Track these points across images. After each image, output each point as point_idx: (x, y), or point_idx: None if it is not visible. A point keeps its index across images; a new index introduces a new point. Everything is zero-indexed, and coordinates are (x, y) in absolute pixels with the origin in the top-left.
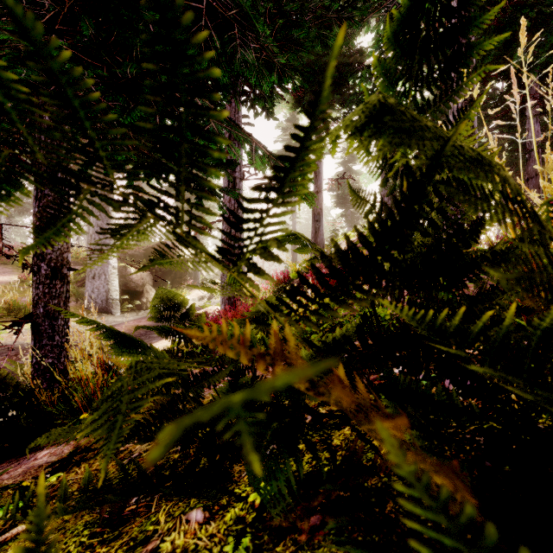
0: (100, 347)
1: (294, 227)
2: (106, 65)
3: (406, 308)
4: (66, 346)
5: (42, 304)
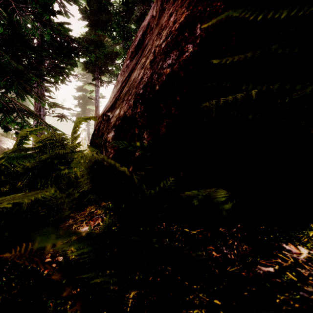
0: None
1: (88, 131)
2: None
3: None
4: None
5: None
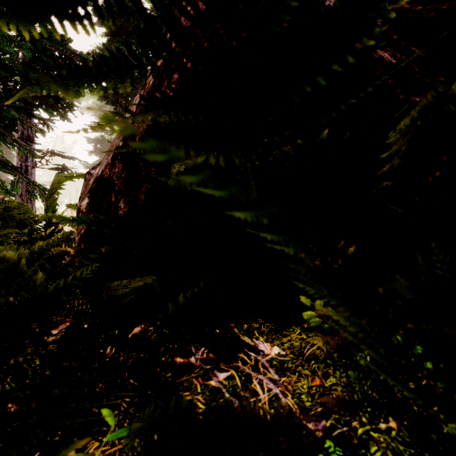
0: None
1: None
2: None
3: None
4: None
5: None
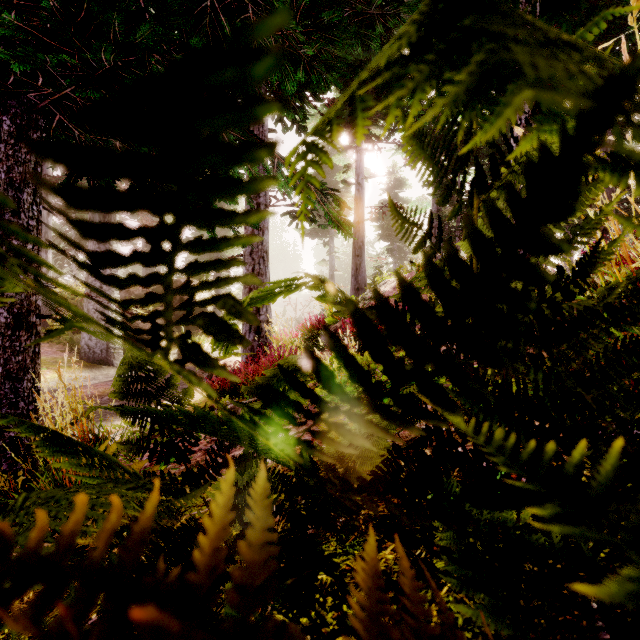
0: (83, 414)
1: (331, 263)
2: (78, 51)
3: (498, 432)
4: (32, 417)
5: (1, 362)
